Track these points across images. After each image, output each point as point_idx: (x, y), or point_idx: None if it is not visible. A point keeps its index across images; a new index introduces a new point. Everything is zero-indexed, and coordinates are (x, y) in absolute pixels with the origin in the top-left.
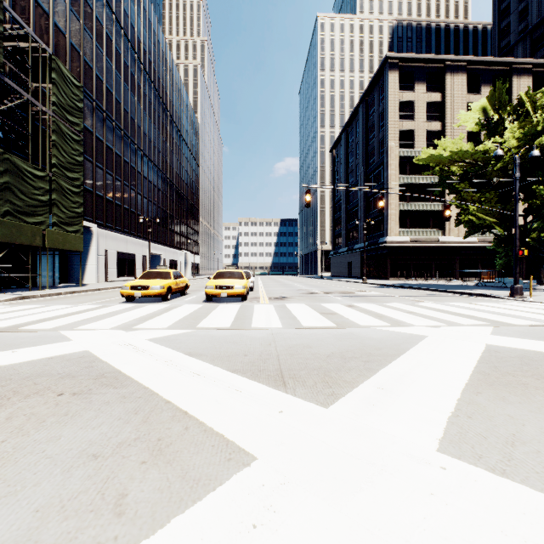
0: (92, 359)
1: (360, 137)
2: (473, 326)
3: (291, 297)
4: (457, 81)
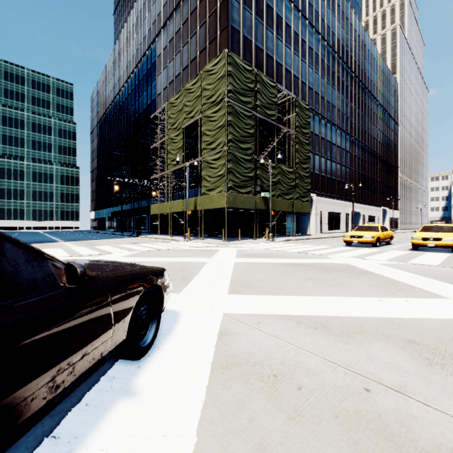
0: (351, 266)
1: None
2: None
3: None
4: None
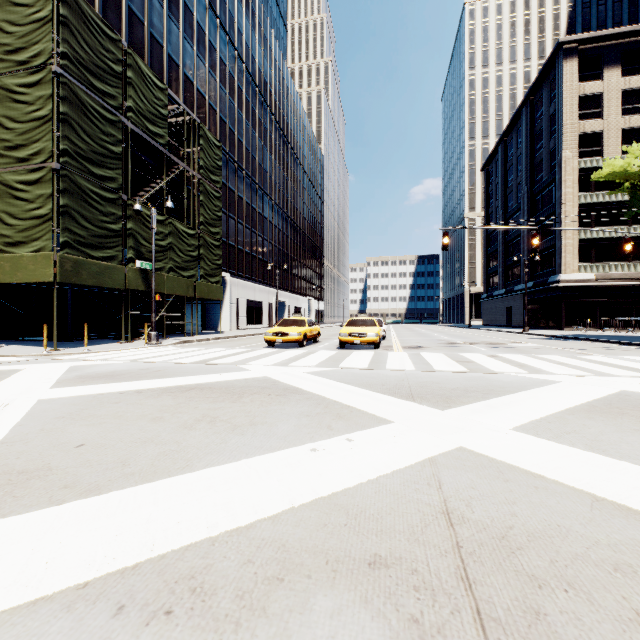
0: (273, 381)
1: (523, 148)
2: (625, 377)
3: (426, 347)
4: None
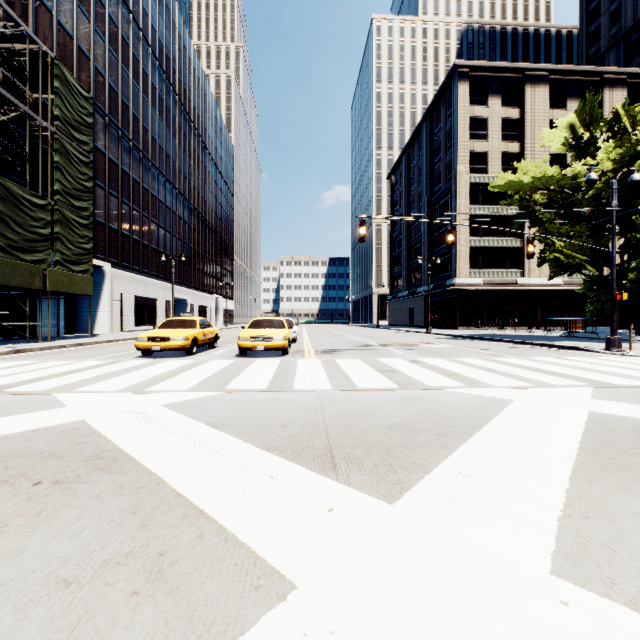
0: (88, 431)
1: (424, 160)
2: (567, 388)
3: (342, 351)
4: (539, 93)
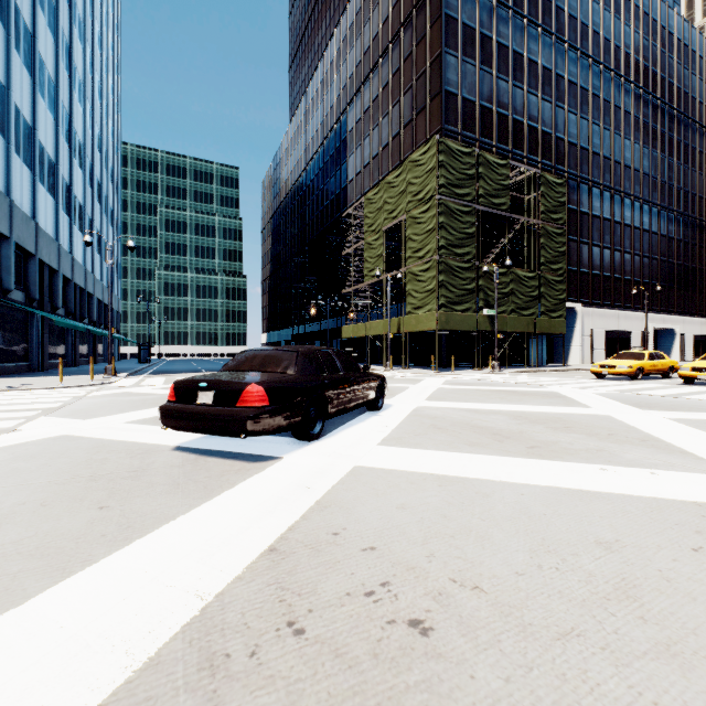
0: (556, 393)
1: None
2: None
3: None
4: None
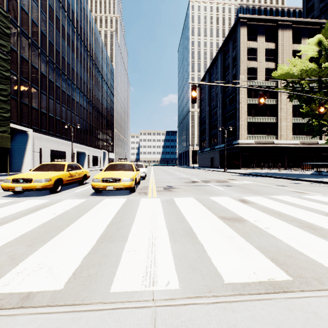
0: None
1: (219, 74)
2: None
3: (177, 187)
4: (286, 35)
